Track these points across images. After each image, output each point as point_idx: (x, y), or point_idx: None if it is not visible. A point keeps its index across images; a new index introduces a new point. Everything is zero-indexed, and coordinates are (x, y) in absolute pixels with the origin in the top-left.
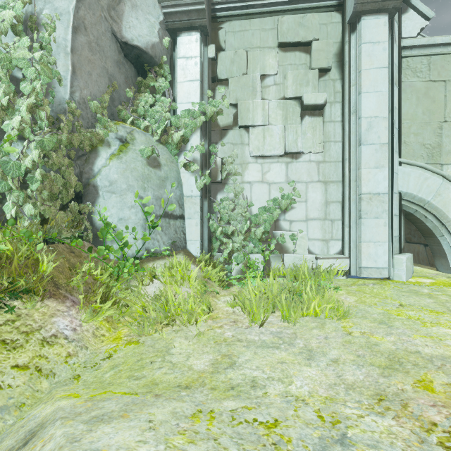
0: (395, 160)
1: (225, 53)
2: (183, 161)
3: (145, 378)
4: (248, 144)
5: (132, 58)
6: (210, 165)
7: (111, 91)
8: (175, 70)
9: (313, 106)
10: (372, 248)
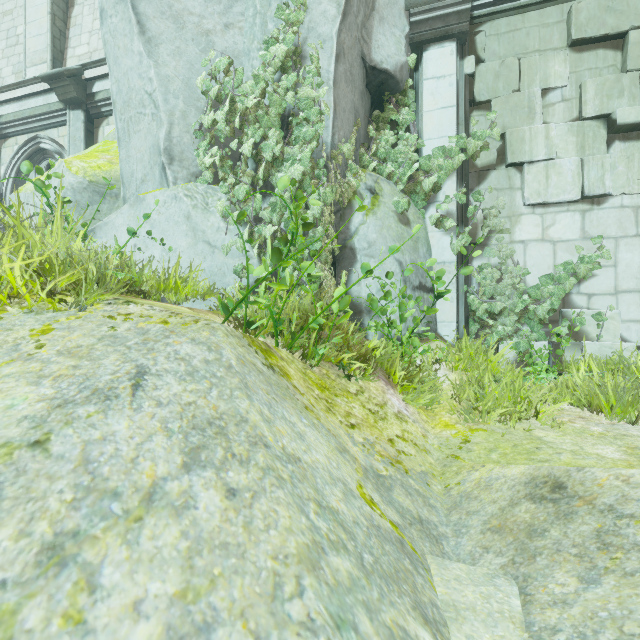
0: None
1: (487, 65)
2: (436, 215)
3: (552, 461)
4: (520, 189)
5: (372, 87)
6: (467, 221)
7: (355, 130)
8: (416, 96)
9: (631, 126)
10: None
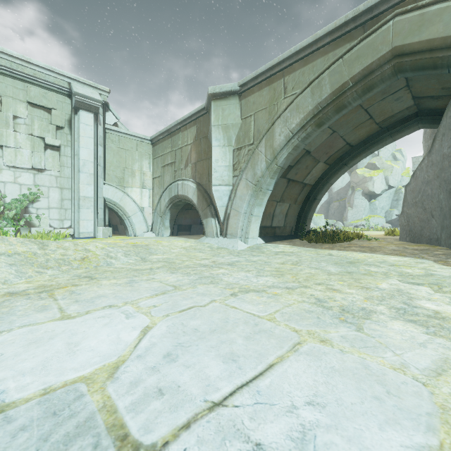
0: (101, 182)
1: None
2: None
3: None
4: (2, 157)
5: None
6: None
7: None
8: None
9: (52, 145)
10: (85, 223)
